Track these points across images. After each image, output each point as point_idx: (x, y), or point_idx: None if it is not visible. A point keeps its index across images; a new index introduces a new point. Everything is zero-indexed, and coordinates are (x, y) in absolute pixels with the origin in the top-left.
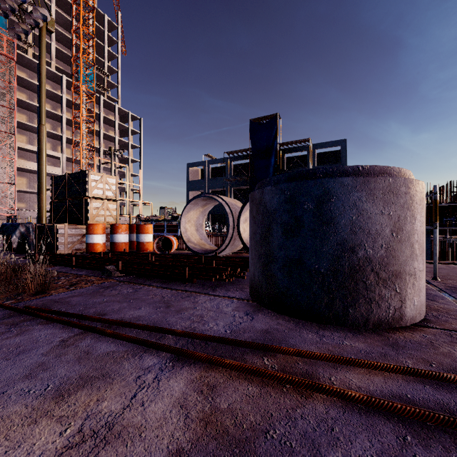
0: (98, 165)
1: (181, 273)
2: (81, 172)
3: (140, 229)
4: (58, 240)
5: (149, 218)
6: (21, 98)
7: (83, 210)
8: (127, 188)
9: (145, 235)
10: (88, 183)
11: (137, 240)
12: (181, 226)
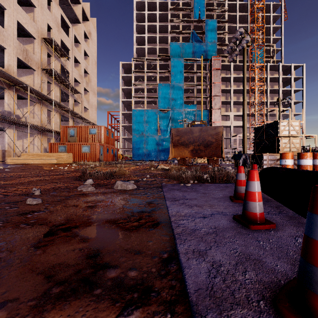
0: (265, 113)
1: None
2: (274, 122)
3: None
4: (263, 162)
5: (315, 149)
6: (222, 88)
7: (275, 145)
8: None
9: None
10: (279, 128)
11: None
12: None
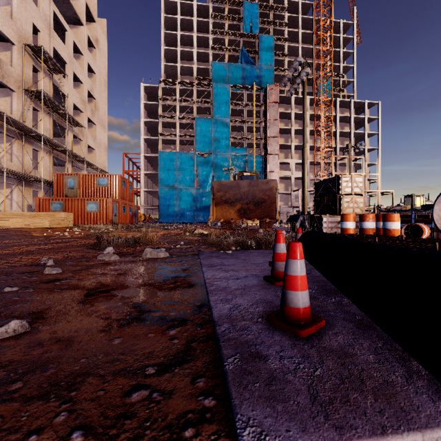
0: (334, 162)
1: (431, 247)
2: (335, 177)
3: (386, 218)
4: (323, 226)
5: (390, 209)
6: (281, 127)
7: (337, 204)
8: None
9: (391, 223)
10: (341, 184)
11: (383, 227)
12: (434, 214)
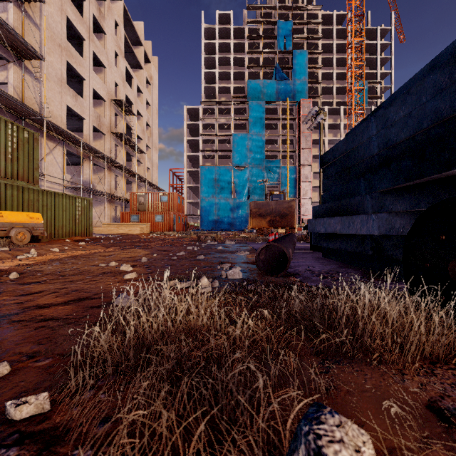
0: None
1: None
2: None
3: None
4: None
5: None
6: (314, 138)
7: None
8: None
9: None
10: None
11: None
12: None
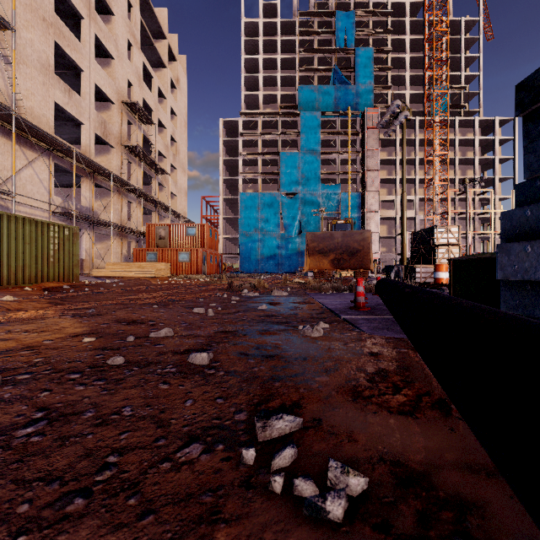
0: (452, 197)
1: None
2: (430, 228)
3: None
4: (416, 276)
5: None
6: (383, 158)
7: (432, 255)
8: (491, 218)
9: None
10: (435, 235)
11: None
12: None
